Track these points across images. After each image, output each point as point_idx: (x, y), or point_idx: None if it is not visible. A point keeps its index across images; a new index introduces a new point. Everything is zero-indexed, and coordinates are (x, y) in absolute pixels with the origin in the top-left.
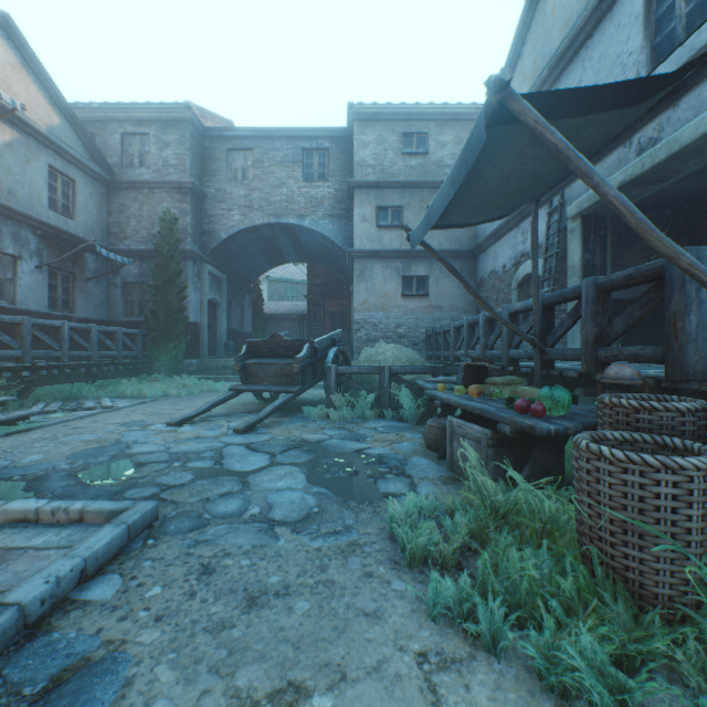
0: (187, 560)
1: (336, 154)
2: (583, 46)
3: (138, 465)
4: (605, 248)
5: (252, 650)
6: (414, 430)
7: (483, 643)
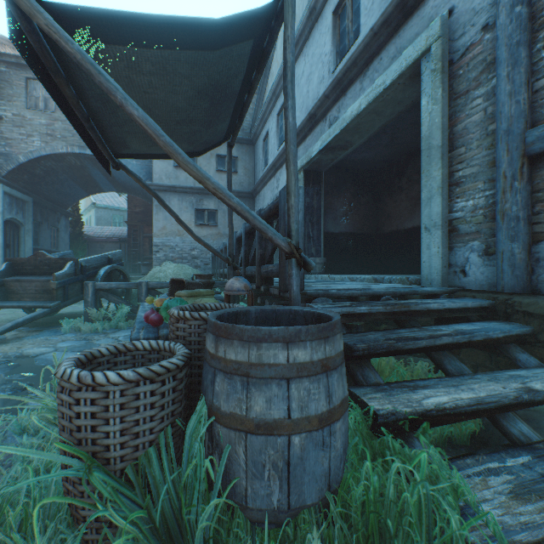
0: None
1: None
2: (305, 46)
3: None
4: (320, 195)
5: None
6: None
7: None
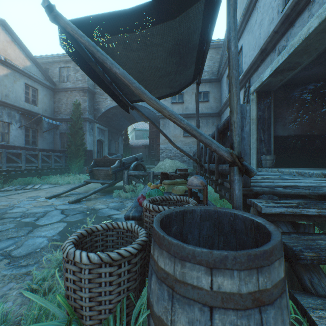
0: None
1: None
2: (257, 1)
3: (0, 219)
4: (270, 108)
5: None
6: None
7: None
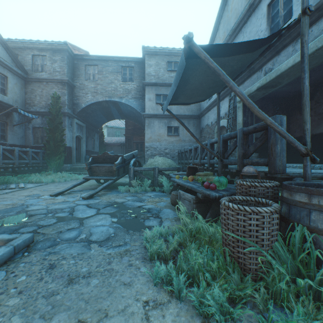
0: (43, 262)
1: (137, 69)
2: (243, 27)
3: (30, 216)
4: (252, 115)
5: (64, 305)
6: (168, 196)
7: (175, 294)
